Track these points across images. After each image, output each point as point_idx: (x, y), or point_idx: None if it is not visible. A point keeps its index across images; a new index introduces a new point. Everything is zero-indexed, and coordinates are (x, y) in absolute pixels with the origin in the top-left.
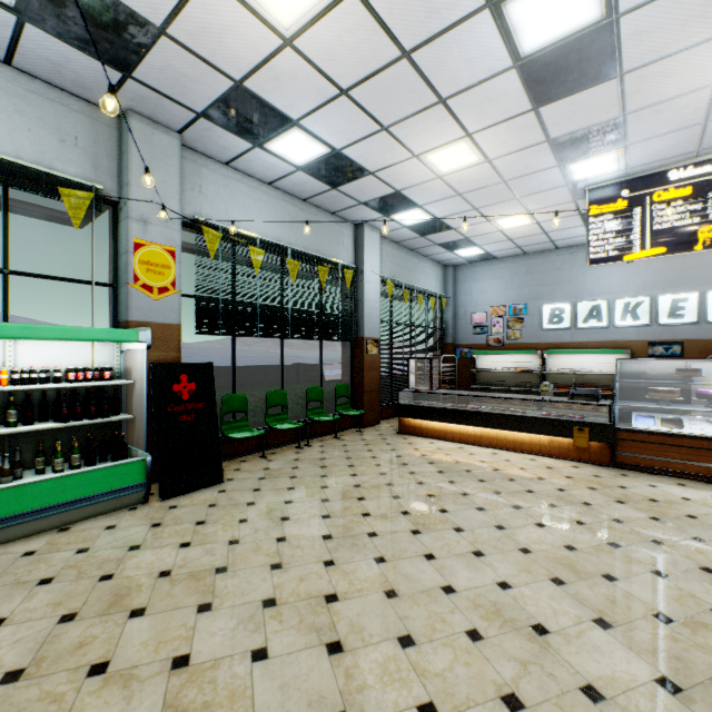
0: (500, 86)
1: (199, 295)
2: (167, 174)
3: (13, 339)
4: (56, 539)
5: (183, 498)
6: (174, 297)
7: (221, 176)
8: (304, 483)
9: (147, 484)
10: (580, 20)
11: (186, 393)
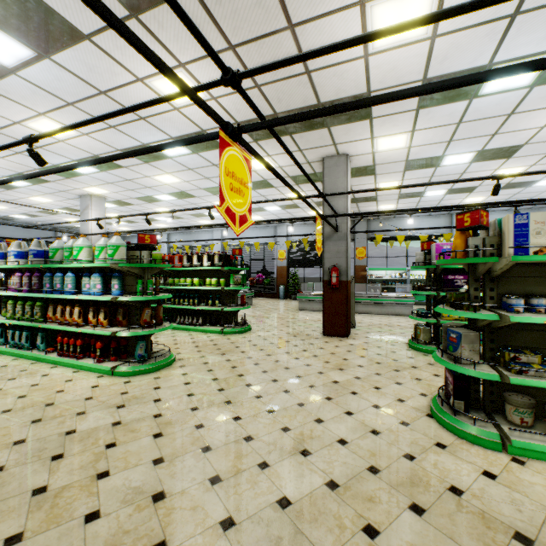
0: None
1: None
2: None
3: None
4: None
5: None
6: None
7: None
8: None
9: None
10: None
11: None
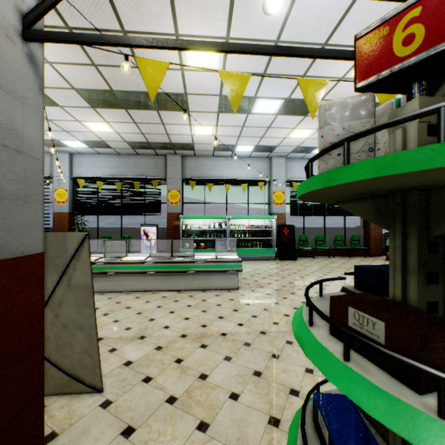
0: None
1: (291, 203)
2: (281, 170)
3: (250, 219)
4: (258, 261)
5: (284, 261)
6: (283, 205)
7: (299, 163)
8: (320, 263)
9: (275, 255)
10: None
11: (286, 233)
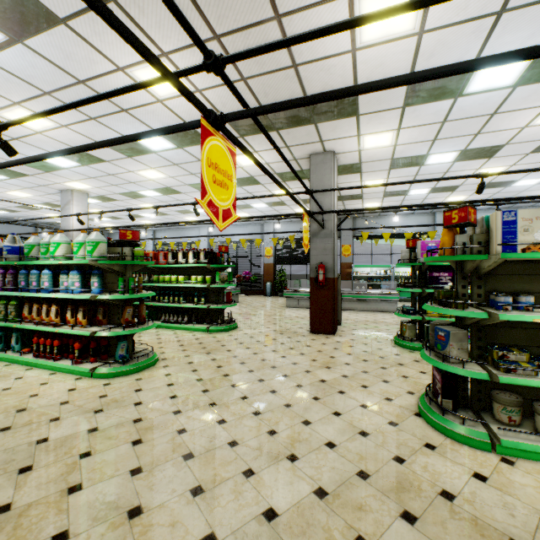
0: (538, 186)
1: None
2: None
3: None
4: None
5: None
6: None
7: None
8: None
9: None
10: (539, 180)
11: None
